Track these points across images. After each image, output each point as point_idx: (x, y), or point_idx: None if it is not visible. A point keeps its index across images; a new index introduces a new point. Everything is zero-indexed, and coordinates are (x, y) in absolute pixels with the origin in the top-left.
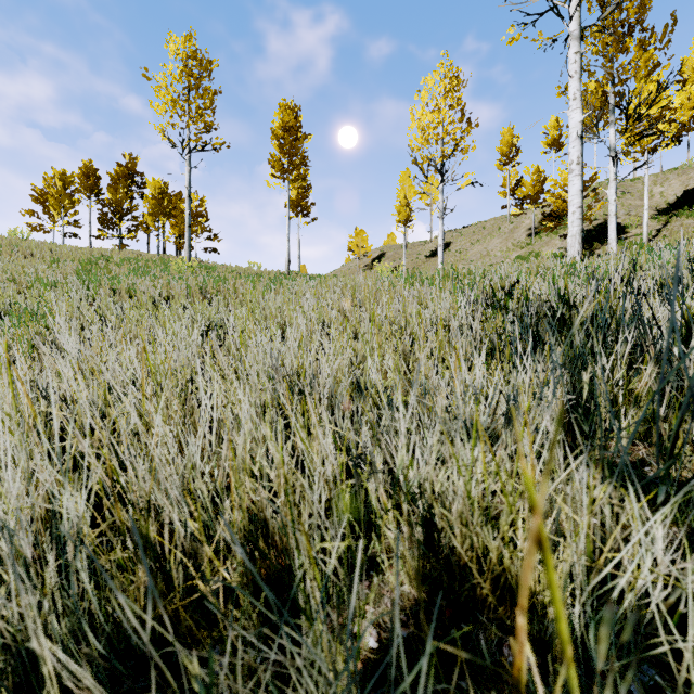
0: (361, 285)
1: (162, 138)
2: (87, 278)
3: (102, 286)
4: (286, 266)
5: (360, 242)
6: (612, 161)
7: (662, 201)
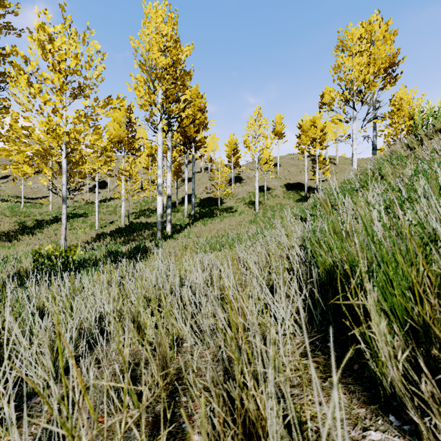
0: None
1: None
2: None
3: None
4: None
5: None
6: None
7: None
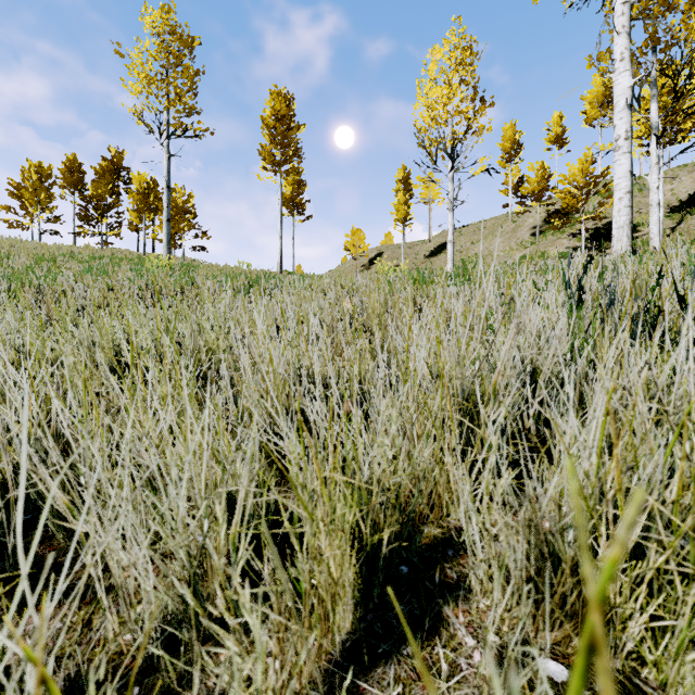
0: (360, 287)
1: (137, 122)
2: (5, 277)
3: (26, 288)
4: (278, 265)
5: (357, 241)
6: (656, 140)
7: (672, 198)
